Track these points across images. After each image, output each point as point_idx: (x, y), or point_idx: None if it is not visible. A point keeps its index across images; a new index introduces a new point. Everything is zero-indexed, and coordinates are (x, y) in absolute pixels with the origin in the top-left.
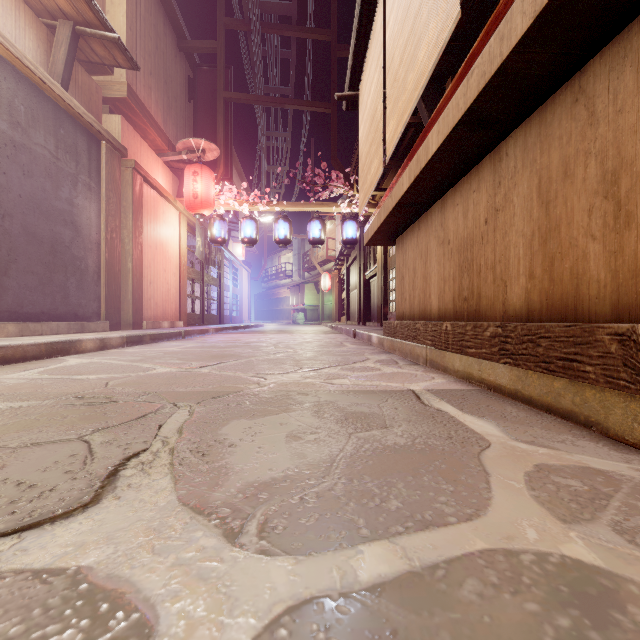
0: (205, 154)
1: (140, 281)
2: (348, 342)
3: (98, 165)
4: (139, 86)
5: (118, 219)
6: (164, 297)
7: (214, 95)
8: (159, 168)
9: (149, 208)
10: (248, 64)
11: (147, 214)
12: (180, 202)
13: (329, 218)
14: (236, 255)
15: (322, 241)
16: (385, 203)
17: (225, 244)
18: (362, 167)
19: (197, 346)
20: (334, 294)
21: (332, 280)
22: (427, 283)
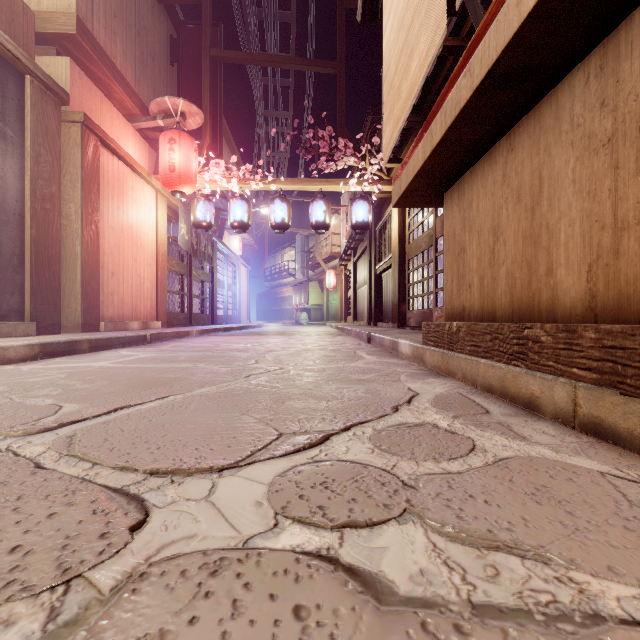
0: (186, 120)
1: (94, 270)
2: (363, 350)
3: (20, 107)
4: (97, 26)
5: (55, 185)
6: (134, 292)
7: (201, 57)
8: (129, 136)
9: (111, 180)
10: (241, 24)
11: (107, 187)
12: (157, 179)
13: (334, 212)
14: (232, 249)
15: (327, 225)
16: (447, 100)
17: (219, 236)
18: (389, 85)
19: (146, 358)
20: (339, 292)
21: (337, 277)
22: (540, 246)
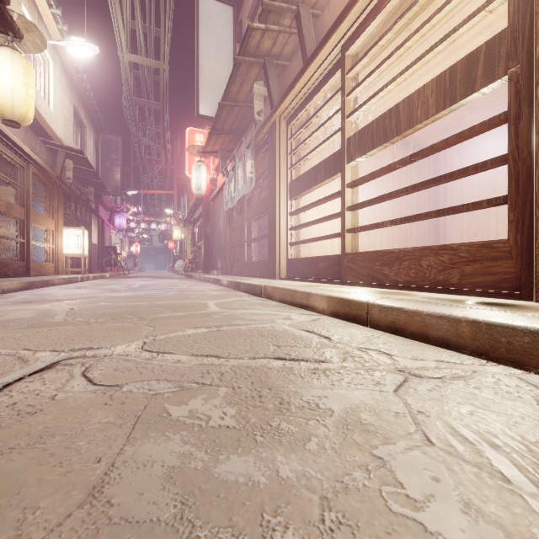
0: None
1: None
2: None
3: None
4: None
5: None
6: None
7: None
8: None
9: None
10: None
11: None
12: None
13: None
14: None
15: None
16: None
17: None
18: None
19: None
20: None
21: None
22: None
